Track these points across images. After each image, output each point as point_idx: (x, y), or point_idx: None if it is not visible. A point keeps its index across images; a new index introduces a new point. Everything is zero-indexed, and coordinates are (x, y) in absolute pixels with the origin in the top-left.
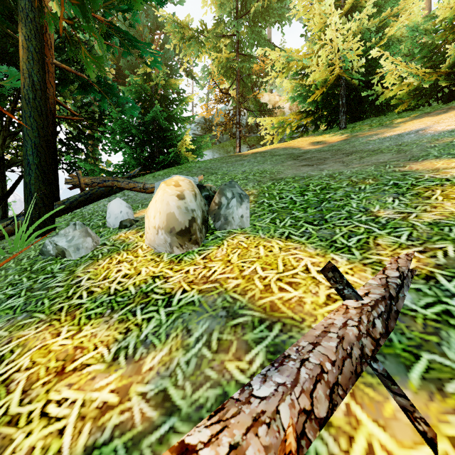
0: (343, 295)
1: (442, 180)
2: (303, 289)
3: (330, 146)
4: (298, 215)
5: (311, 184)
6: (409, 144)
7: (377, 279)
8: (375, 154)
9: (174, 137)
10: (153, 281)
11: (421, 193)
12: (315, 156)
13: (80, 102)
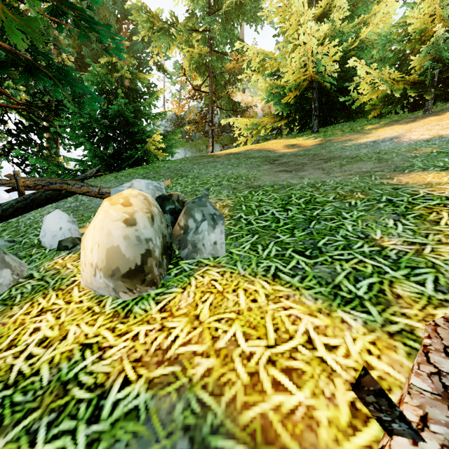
0: (388, 428)
1: (442, 198)
2: (310, 387)
3: (305, 150)
4: (284, 239)
5: (293, 195)
6: (387, 152)
7: (424, 375)
8: (355, 162)
9: (142, 133)
10: (82, 355)
11: (424, 214)
12: (292, 160)
13: (34, 89)
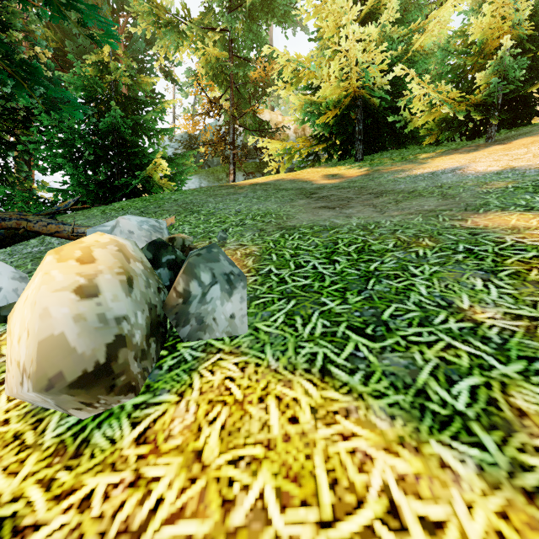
0: None
1: (538, 249)
2: None
3: (350, 182)
4: (333, 307)
5: (339, 241)
6: (452, 187)
7: None
8: (414, 198)
9: (143, 155)
10: None
11: (522, 272)
12: (334, 194)
13: None
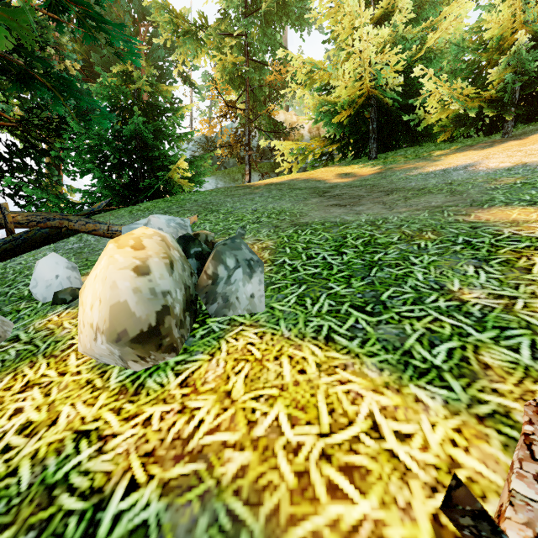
0: None
1: (532, 239)
2: (378, 493)
3: (362, 180)
4: (338, 290)
5: (348, 235)
6: (461, 183)
7: (529, 478)
8: (423, 194)
9: (164, 159)
10: (76, 447)
11: (512, 260)
12: (346, 192)
13: (30, 103)
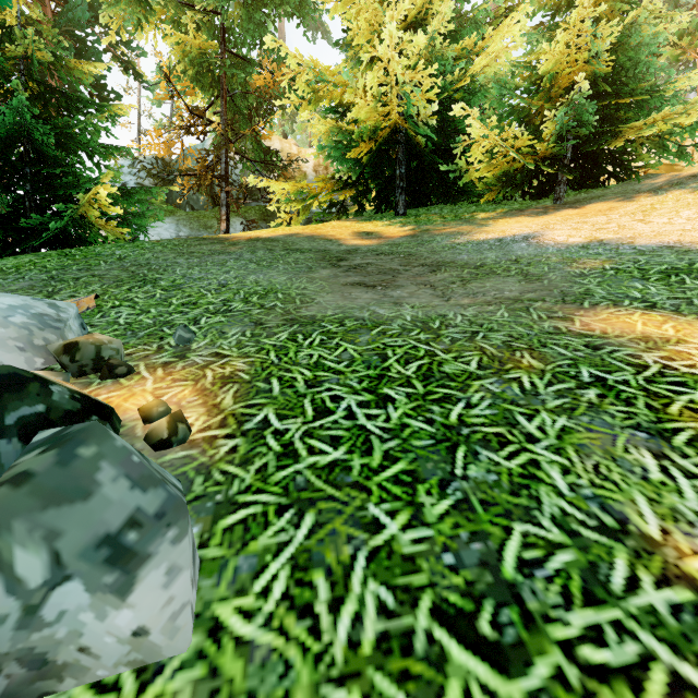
0: None
1: None
2: None
3: (392, 245)
4: (395, 536)
5: (389, 352)
6: (532, 262)
7: None
8: (486, 276)
9: (76, 182)
10: None
11: None
12: (371, 262)
13: None
